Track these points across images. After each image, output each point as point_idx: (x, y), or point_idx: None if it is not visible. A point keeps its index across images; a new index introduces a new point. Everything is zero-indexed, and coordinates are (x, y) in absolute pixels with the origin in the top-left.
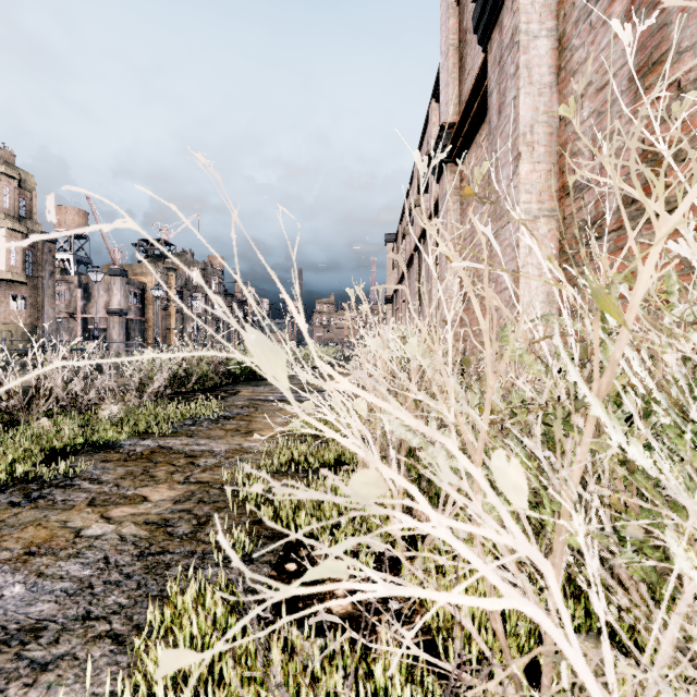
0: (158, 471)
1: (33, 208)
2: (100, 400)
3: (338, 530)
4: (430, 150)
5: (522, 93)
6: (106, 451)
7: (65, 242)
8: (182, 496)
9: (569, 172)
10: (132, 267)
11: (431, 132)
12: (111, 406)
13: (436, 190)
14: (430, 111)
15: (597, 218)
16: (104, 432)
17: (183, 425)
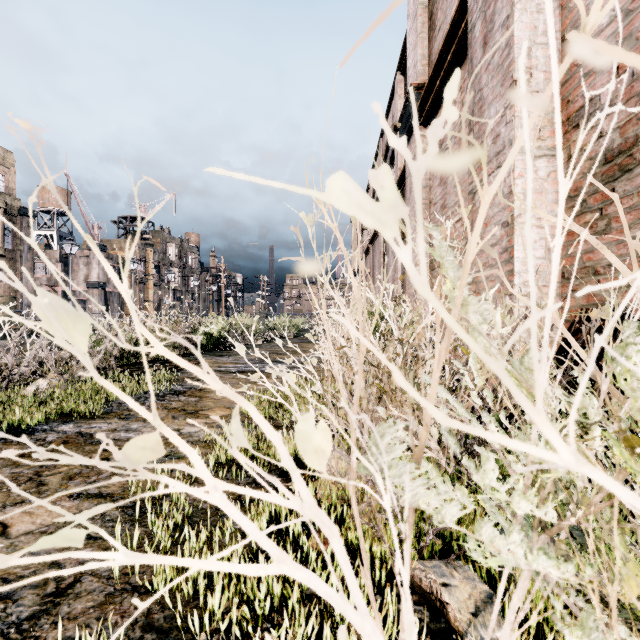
0: (54, 473)
1: (12, 184)
2: (44, 372)
3: (282, 612)
4: (396, 122)
5: (517, 9)
6: (7, 441)
7: (49, 219)
8: (61, 523)
9: (577, 99)
10: (111, 242)
11: (397, 104)
12: (39, 381)
13: (401, 161)
14: (396, 84)
15: (624, 146)
16: (10, 416)
17: (123, 402)
